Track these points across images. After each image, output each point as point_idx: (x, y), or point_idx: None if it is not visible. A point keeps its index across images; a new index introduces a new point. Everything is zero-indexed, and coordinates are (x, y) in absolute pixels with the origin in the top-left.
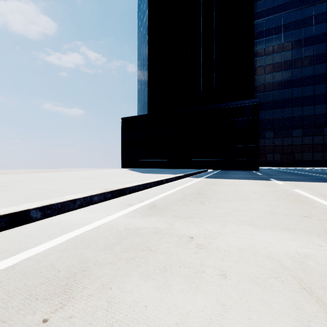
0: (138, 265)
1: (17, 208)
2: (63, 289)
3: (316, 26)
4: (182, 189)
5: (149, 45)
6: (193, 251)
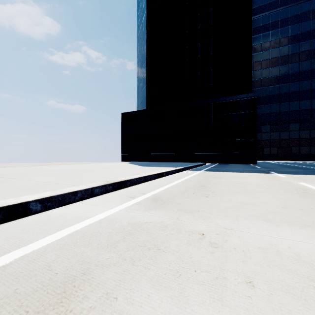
0: (147, 267)
1: (16, 200)
2: (59, 299)
3: (313, 20)
4: (183, 182)
5: (148, 42)
6: (208, 251)
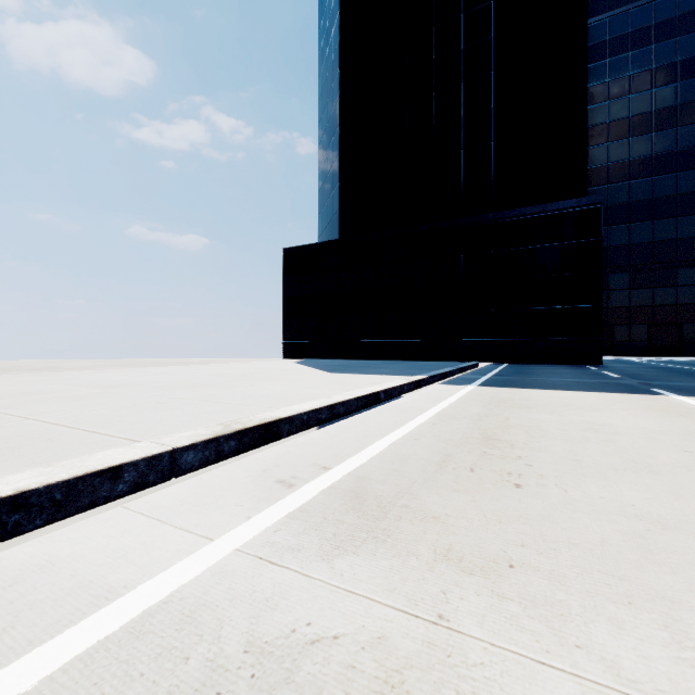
0: None
1: None
2: None
3: None
4: (433, 423)
5: (343, 86)
6: None
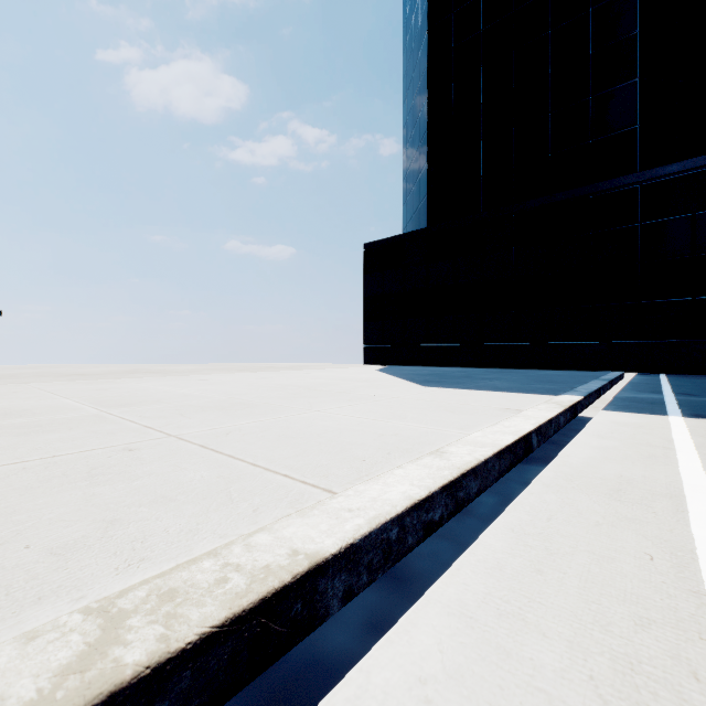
0: None
1: None
2: None
3: None
4: None
5: (432, 50)
6: None
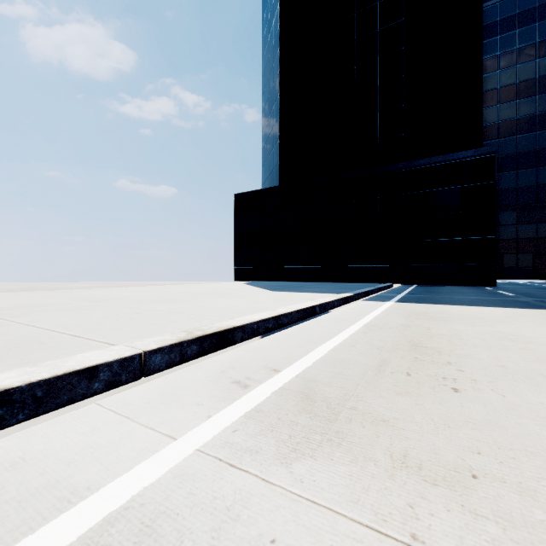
0: None
1: None
2: None
3: None
4: (364, 332)
5: (282, 64)
6: None
